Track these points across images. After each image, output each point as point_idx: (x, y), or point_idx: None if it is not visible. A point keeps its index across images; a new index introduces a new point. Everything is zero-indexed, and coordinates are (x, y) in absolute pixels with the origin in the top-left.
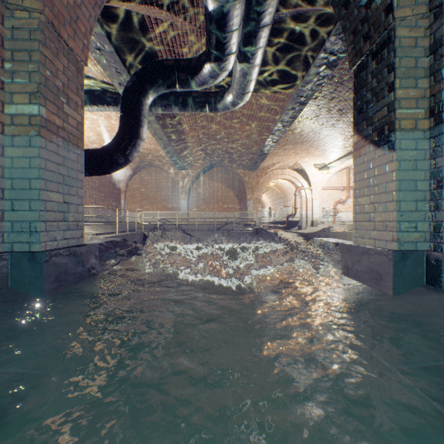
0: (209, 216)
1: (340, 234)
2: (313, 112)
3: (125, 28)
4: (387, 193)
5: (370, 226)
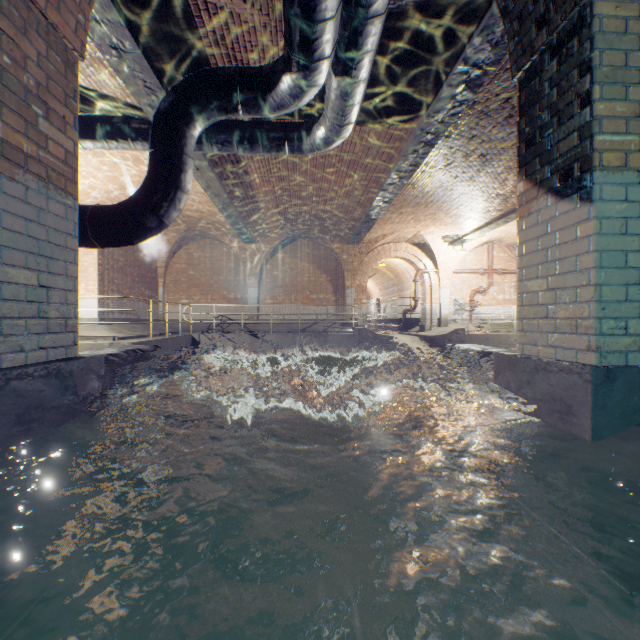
0: (291, 311)
1: (479, 337)
2: (444, 157)
3: (157, 16)
4: (578, 273)
5: (547, 326)
